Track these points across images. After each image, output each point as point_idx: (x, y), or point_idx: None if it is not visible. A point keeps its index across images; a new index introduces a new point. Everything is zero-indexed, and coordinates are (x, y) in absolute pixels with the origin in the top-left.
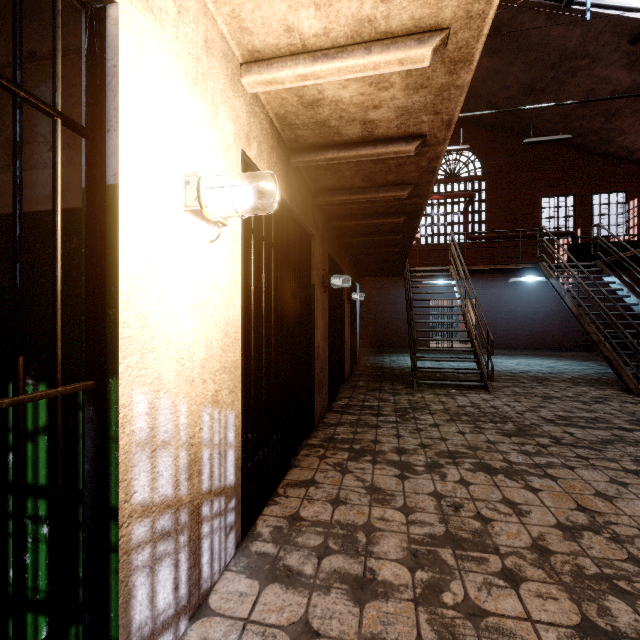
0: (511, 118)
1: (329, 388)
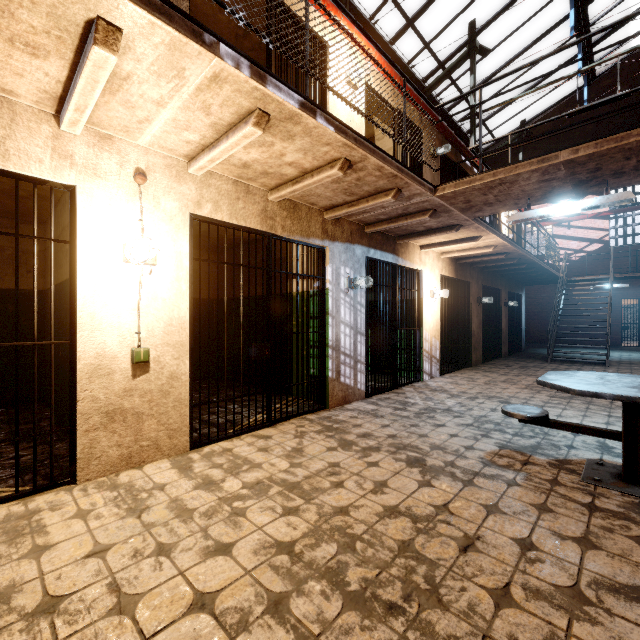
0: None
1: (483, 354)
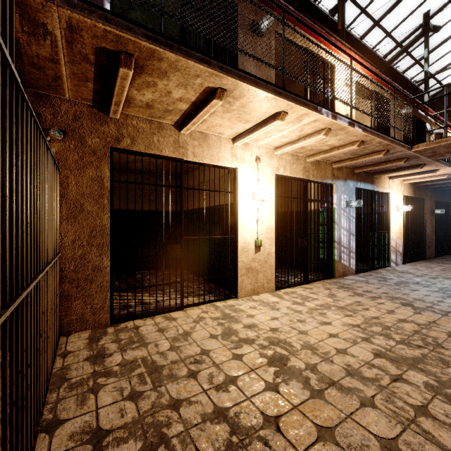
0: None
1: (435, 251)
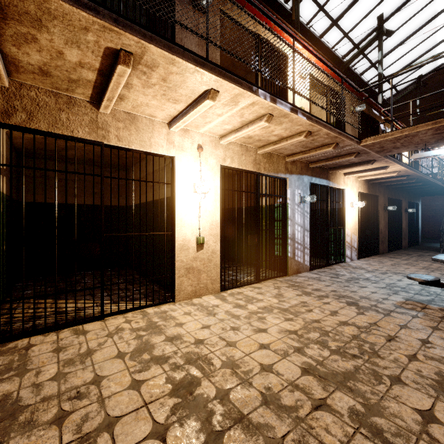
0: None
1: (388, 246)
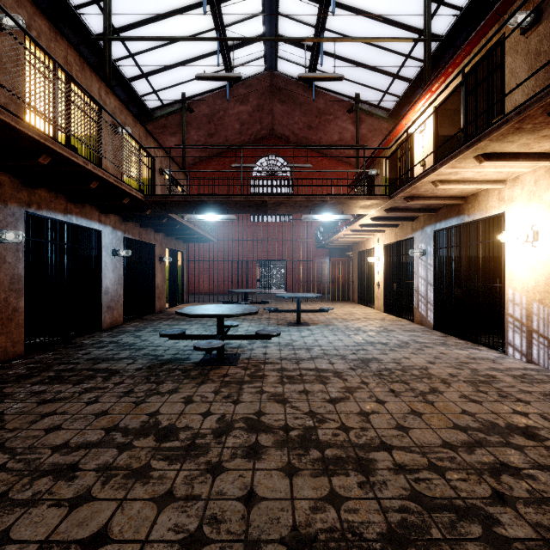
0: None
1: None
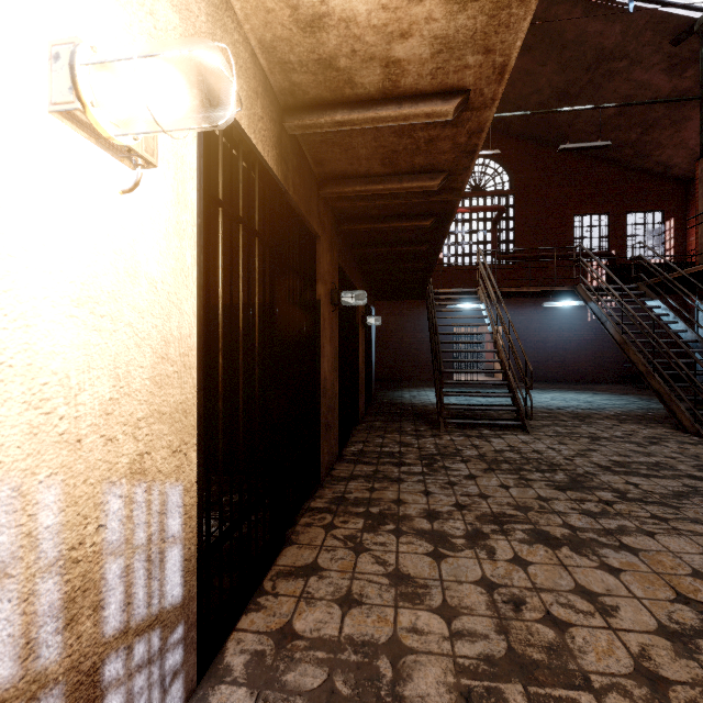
0: (542, 127)
1: (339, 431)
